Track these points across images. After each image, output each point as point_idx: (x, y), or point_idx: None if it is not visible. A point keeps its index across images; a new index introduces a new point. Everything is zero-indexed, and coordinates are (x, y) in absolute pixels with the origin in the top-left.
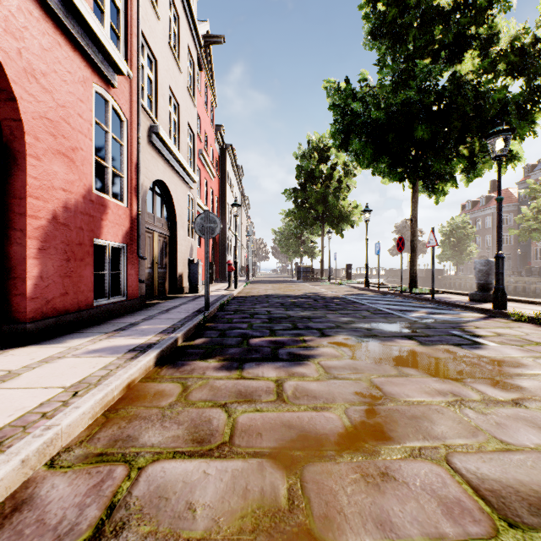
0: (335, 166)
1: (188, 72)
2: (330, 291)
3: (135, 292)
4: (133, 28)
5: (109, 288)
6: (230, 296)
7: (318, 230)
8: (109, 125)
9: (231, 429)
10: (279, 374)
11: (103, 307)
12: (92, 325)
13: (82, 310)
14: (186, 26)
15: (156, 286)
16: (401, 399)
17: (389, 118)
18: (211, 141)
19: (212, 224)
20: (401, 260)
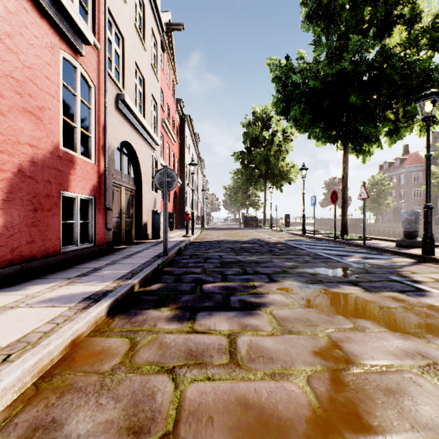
0: (275, 133)
1: (152, 51)
2: (272, 237)
3: (103, 239)
4: (101, 5)
5: (77, 236)
6: (187, 241)
7: (261, 186)
8: (77, 89)
9: (176, 410)
10: (231, 327)
11: (71, 253)
12: (58, 270)
13: (49, 256)
14: (150, 12)
15: (124, 233)
16: (367, 362)
17: (325, 87)
18: (173, 112)
19: (170, 178)
20: (335, 211)
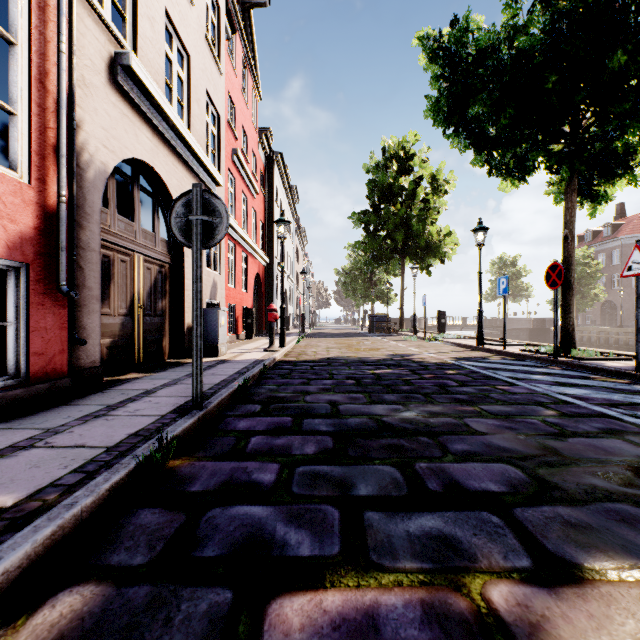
0: (419, 181)
1: (209, 17)
2: (425, 351)
3: (58, 366)
4: None
5: None
6: (267, 363)
7: (395, 267)
8: None
9: None
10: None
11: None
12: None
13: None
14: None
15: (141, 348)
16: None
17: (550, 45)
18: (253, 144)
19: (209, 216)
20: (556, 303)
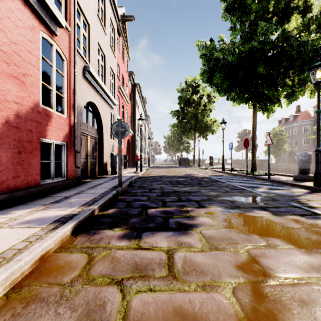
0: (202, 97)
1: (111, 35)
2: (200, 173)
3: (73, 175)
4: None
5: (53, 172)
6: (136, 176)
7: (191, 135)
8: (53, 61)
9: (122, 319)
10: (169, 244)
11: (48, 185)
12: (37, 198)
13: (31, 188)
14: (109, 6)
15: (89, 170)
16: (281, 275)
17: (239, 61)
18: (126, 81)
19: (123, 129)
20: (247, 154)
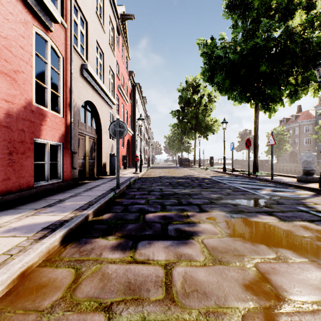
0: (202, 96)
1: (110, 34)
2: (200, 173)
3: (69, 176)
4: None
5: (48, 174)
6: (136, 177)
7: (192, 135)
8: (48, 58)
9: None
10: (168, 257)
11: (42, 187)
12: (30, 202)
13: (23, 190)
14: (108, 4)
15: (87, 171)
16: (297, 298)
17: (241, 59)
18: (126, 80)
19: (121, 128)
20: (249, 154)
